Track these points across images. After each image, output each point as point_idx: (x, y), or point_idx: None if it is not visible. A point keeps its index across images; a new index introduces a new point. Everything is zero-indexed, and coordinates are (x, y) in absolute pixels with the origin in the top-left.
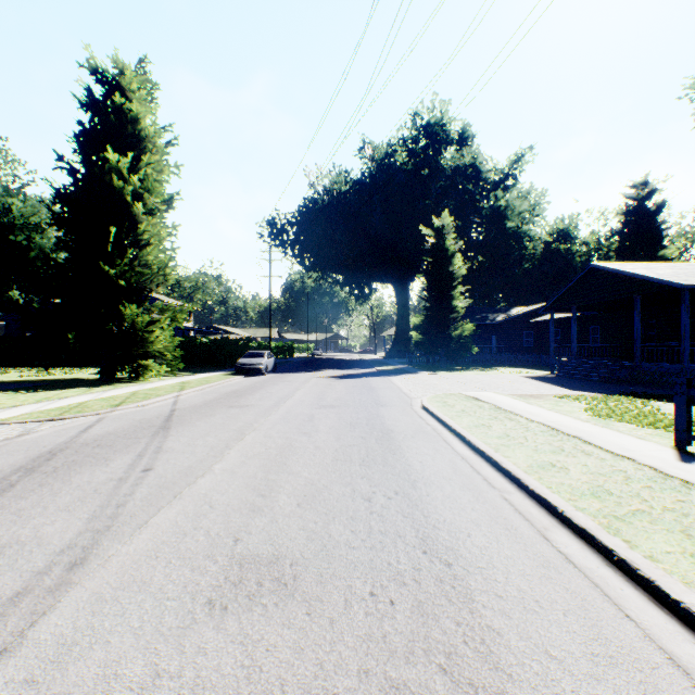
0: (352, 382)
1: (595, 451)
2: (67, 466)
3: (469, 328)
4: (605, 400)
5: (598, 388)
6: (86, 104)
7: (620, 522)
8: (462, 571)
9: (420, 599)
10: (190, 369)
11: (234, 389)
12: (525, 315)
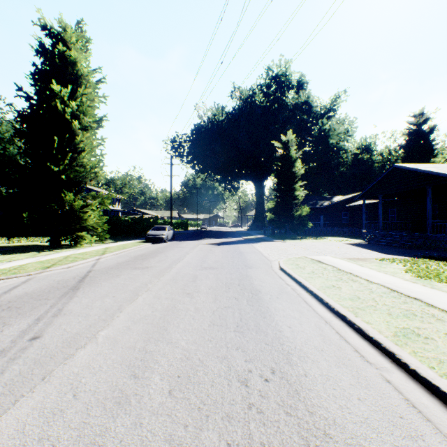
0: (226, 248)
1: (445, 315)
2: None
3: (306, 210)
4: (415, 262)
5: (403, 252)
6: (38, 51)
7: None
8: None
9: None
10: (116, 238)
11: (141, 253)
12: (342, 201)
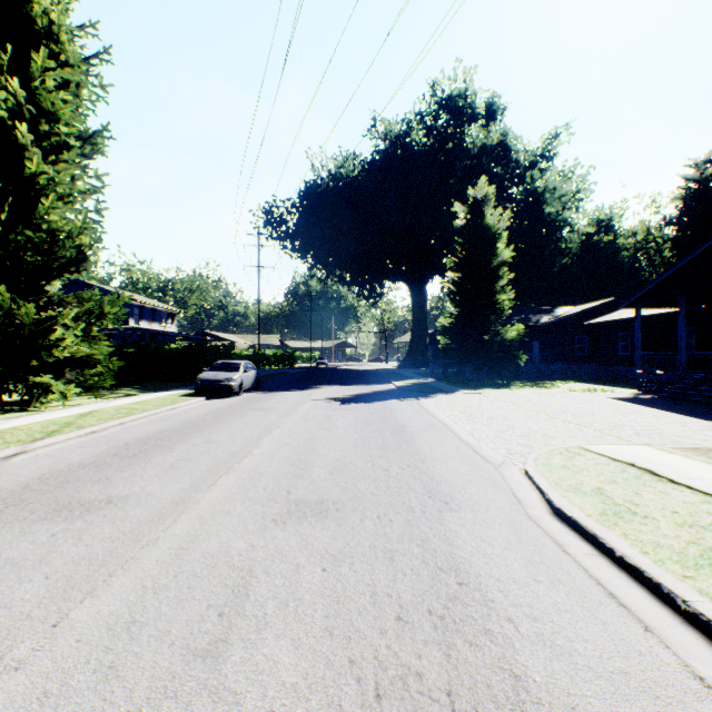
0: (364, 412)
1: None
2: None
3: (516, 331)
4: None
5: None
6: None
7: None
8: None
9: None
10: (148, 385)
11: (155, 430)
12: (576, 316)
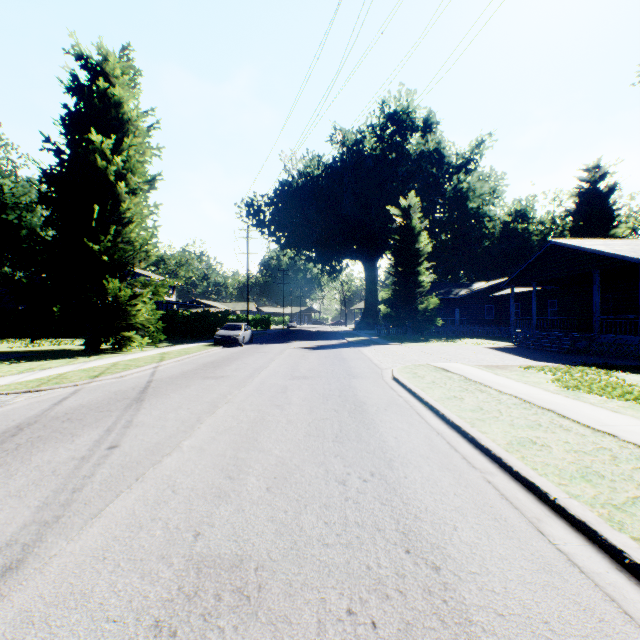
0: (324, 353)
1: (573, 426)
2: (31, 442)
3: (434, 302)
4: (569, 371)
5: (560, 358)
6: (71, 89)
7: (622, 514)
8: (452, 578)
9: (408, 621)
10: (172, 340)
11: (211, 360)
12: (486, 290)
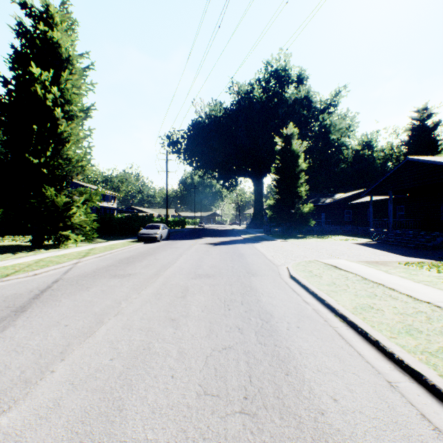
0: (225, 249)
1: None
2: None
3: (309, 207)
4: None
5: (424, 254)
6: (16, 31)
7: None
8: None
9: None
10: (108, 237)
11: (129, 255)
12: (345, 199)
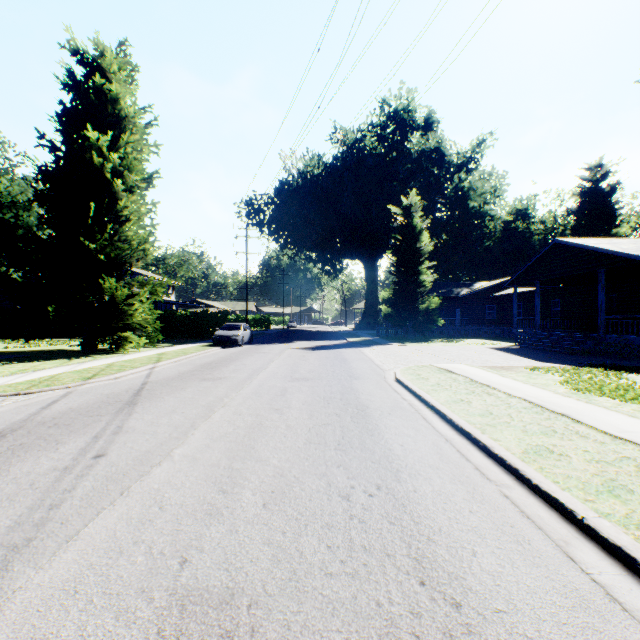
0: (325, 354)
1: (591, 432)
2: (12, 451)
3: (436, 301)
4: (577, 372)
5: (565, 359)
6: (67, 84)
7: None
8: (476, 619)
9: None
10: (171, 341)
11: (209, 360)
12: (487, 289)
